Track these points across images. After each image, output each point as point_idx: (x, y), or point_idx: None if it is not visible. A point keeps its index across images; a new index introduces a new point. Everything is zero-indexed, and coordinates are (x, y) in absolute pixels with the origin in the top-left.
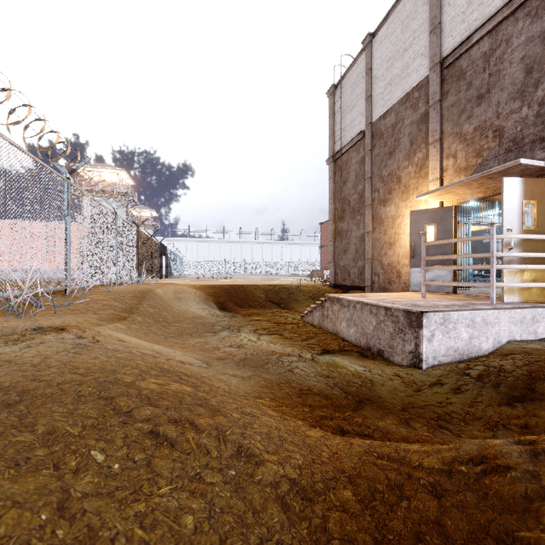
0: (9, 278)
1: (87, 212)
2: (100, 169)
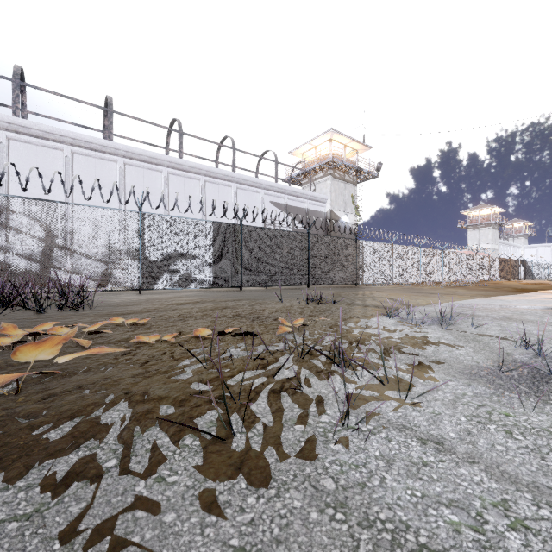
0: (467, 278)
1: (470, 239)
2: (479, 210)
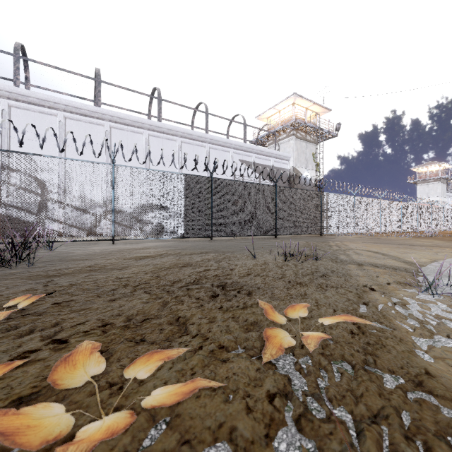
0: (424, 228)
1: (419, 192)
2: (427, 166)
